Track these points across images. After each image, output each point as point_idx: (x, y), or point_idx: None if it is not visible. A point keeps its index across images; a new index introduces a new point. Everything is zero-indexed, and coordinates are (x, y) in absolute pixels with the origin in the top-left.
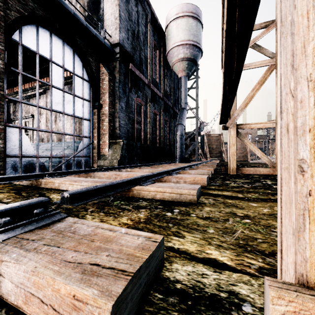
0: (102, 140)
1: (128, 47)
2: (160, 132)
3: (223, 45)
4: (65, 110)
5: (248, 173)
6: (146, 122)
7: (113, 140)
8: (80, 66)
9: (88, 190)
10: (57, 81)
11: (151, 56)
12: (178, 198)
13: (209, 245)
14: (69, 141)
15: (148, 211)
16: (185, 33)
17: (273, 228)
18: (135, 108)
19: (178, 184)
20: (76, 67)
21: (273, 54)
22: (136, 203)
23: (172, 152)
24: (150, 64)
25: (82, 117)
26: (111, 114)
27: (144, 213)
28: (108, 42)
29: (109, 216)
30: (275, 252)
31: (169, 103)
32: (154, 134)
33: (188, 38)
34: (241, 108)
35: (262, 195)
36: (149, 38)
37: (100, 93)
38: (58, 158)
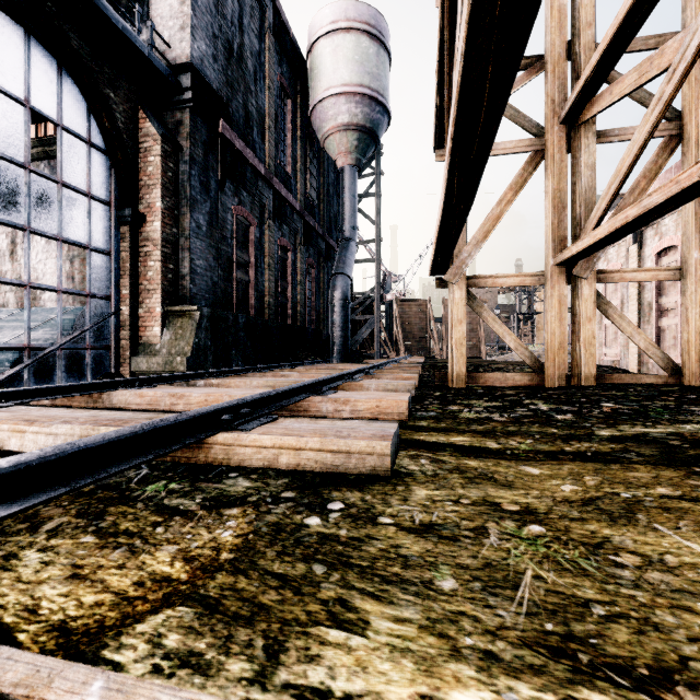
0: (145, 305)
1: (215, 80)
2: (295, 290)
3: (439, 92)
4: (33, 223)
5: (490, 385)
6: (262, 267)
7: (175, 305)
8: (81, 108)
9: (28, 466)
10: (7, 139)
11: (273, 110)
12: (342, 464)
13: (454, 658)
14: (51, 307)
15: (250, 514)
16: (352, 69)
17: (612, 552)
18: (233, 231)
19: (339, 423)
20: (68, 110)
21: (541, 129)
22: (216, 484)
23: (322, 338)
24: (271, 130)
25: (88, 244)
26: (171, 242)
27: (236, 526)
28: (161, 58)
29: (112, 547)
30: (667, 666)
31: (315, 225)
32: (282, 296)
33: (359, 79)
34: (476, 240)
35: (541, 442)
36: (270, 68)
37: (138, 185)
38: (13, 353)
